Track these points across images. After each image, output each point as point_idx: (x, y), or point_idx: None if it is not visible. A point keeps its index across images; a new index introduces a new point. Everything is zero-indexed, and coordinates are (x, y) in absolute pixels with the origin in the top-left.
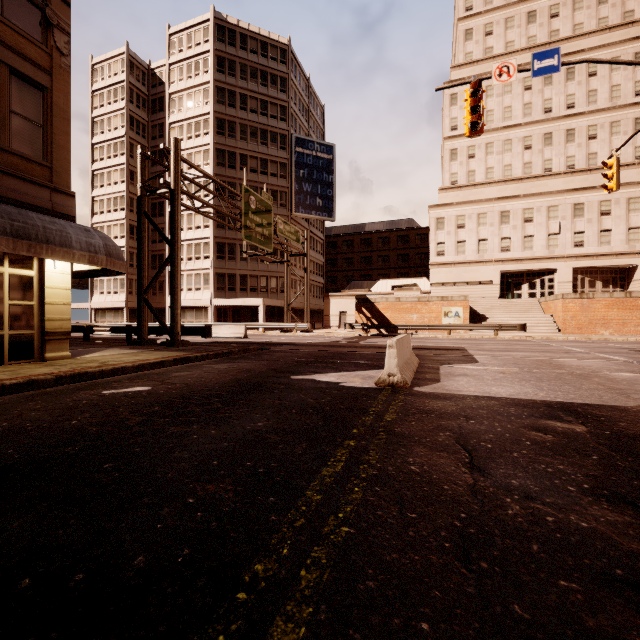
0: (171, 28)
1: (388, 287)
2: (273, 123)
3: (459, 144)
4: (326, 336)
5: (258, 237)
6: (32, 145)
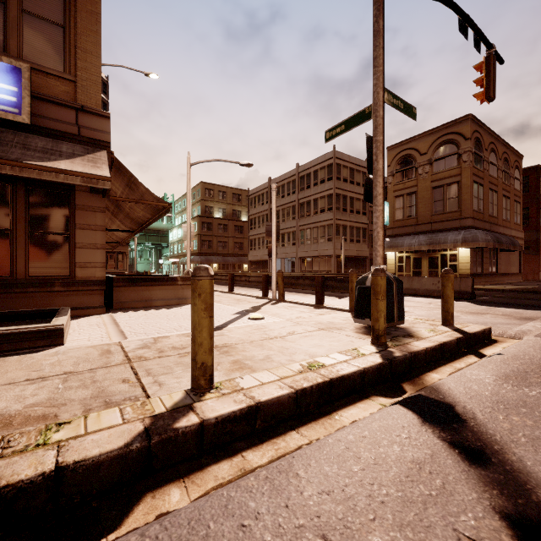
0: None
1: None
2: None
3: None
4: None
5: None
6: (454, 206)
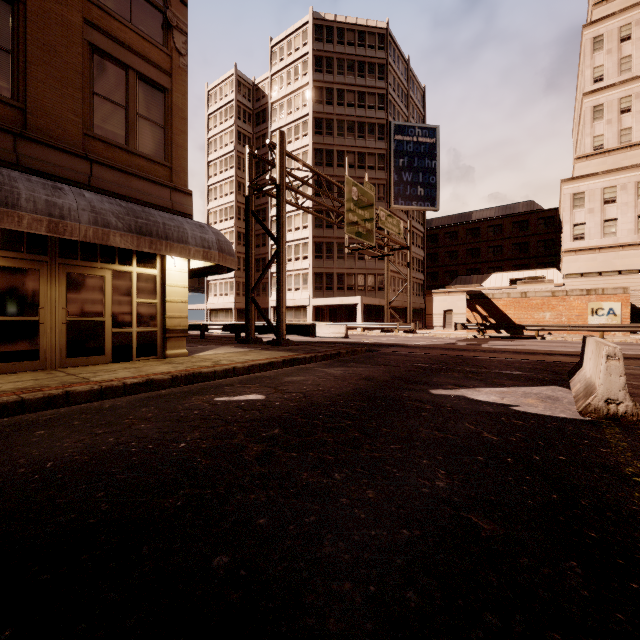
0: (273, 40)
1: (504, 281)
2: (371, 114)
3: (606, 98)
4: (434, 337)
5: (360, 230)
6: (155, 146)
